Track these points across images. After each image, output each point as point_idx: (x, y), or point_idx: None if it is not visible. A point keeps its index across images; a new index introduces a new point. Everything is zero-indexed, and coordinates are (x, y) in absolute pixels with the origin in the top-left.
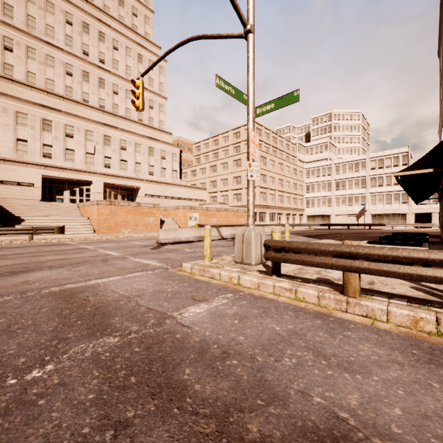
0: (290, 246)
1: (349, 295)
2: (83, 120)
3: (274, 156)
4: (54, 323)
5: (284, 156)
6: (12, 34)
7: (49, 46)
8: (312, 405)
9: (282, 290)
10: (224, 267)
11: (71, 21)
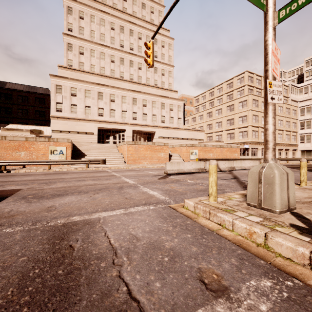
0: None
1: None
2: (120, 90)
3: None
4: None
5: None
6: (83, 44)
7: (102, 46)
8: None
9: None
10: (236, 212)
11: (114, 27)
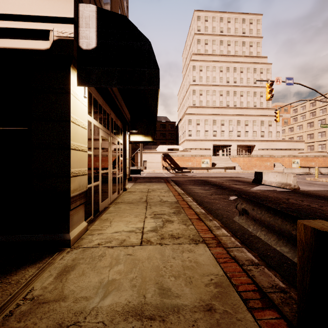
0: None
1: None
2: (228, 116)
3: None
4: None
5: None
6: (202, 88)
7: (214, 86)
8: None
9: None
10: (323, 179)
11: (222, 70)
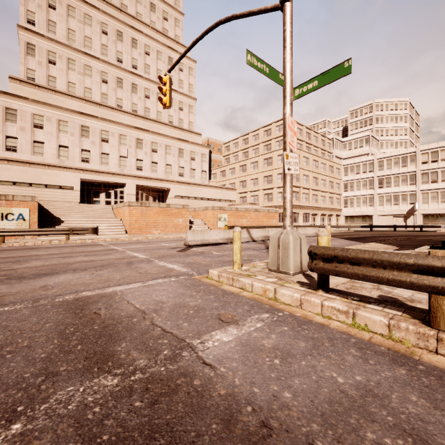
0: (345, 255)
1: (439, 328)
2: (117, 125)
3: (308, 153)
4: (51, 346)
5: (319, 152)
6: (55, 49)
7: (87, 56)
8: None
9: (333, 311)
10: (257, 276)
11: (107, 30)
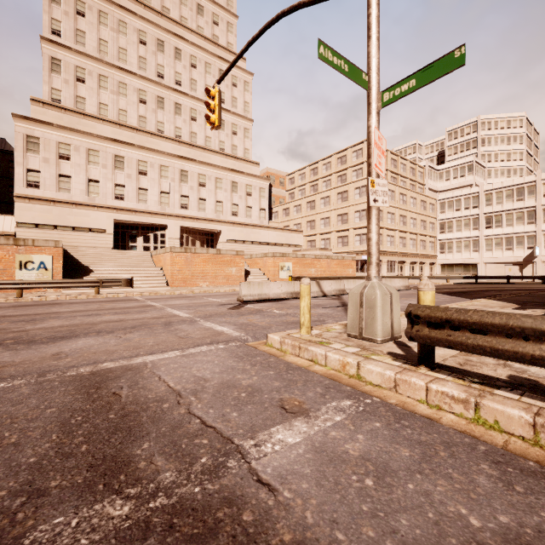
0: (463, 319)
1: None
2: (157, 154)
3: (393, 185)
4: (45, 445)
5: (408, 184)
6: (85, 63)
7: (122, 71)
8: None
9: (444, 399)
10: (332, 344)
11: (145, 40)
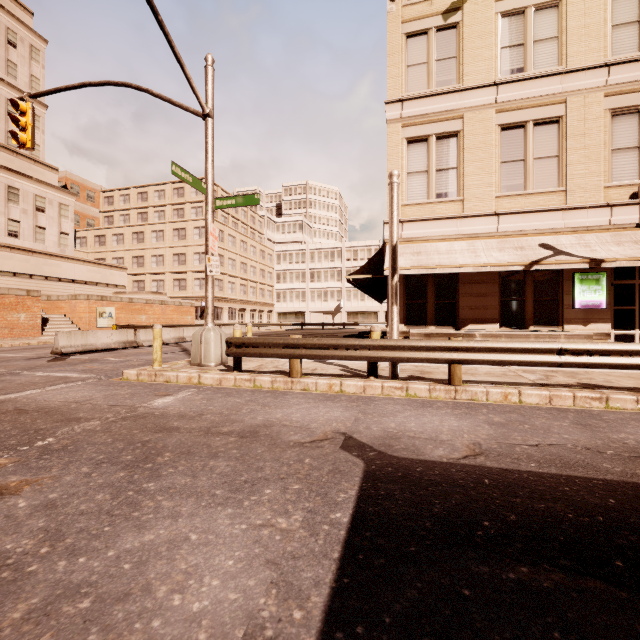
0: (250, 342)
1: (294, 376)
2: None
3: (235, 231)
4: (6, 425)
5: (249, 231)
6: None
7: None
8: (257, 420)
9: (242, 381)
10: (181, 370)
11: None
